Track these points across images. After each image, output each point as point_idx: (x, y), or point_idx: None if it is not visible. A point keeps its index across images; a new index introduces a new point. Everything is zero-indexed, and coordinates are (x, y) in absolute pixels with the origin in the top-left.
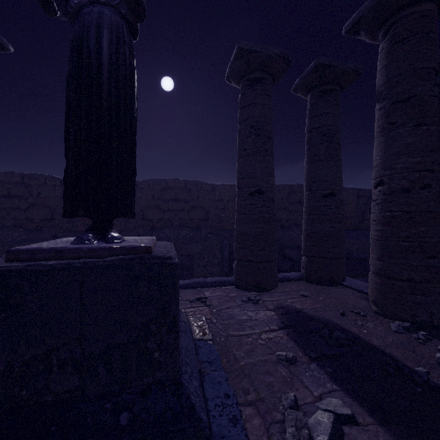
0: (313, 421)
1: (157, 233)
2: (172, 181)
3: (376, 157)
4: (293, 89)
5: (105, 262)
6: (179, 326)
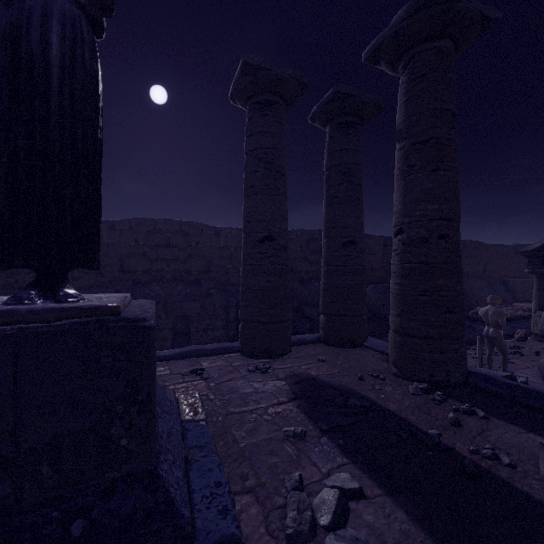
0: (318, 501)
1: (141, 289)
2: (163, 222)
3: (396, 203)
4: (311, 118)
5: (51, 327)
6: (162, 406)
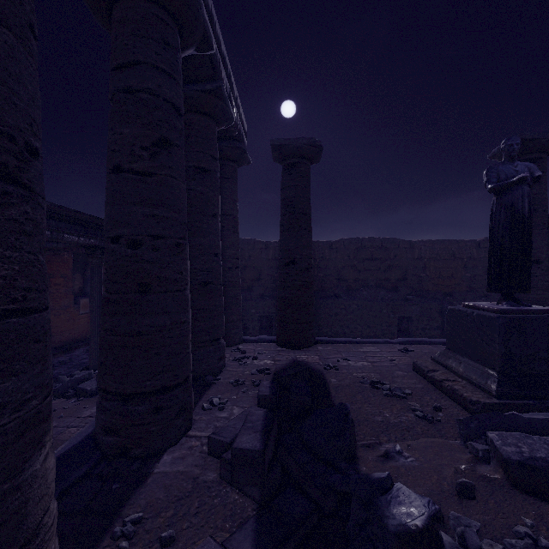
0: None
1: (353, 293)
2: (368, 240)
3: None
4: None
5: None
6: None
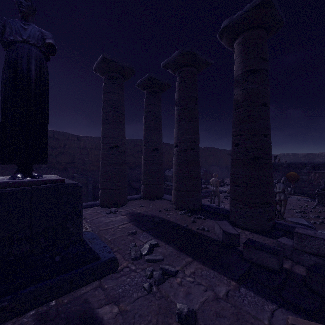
0: (142, 249)
1: None
2: None
3: (175, 133)
4: (137, 85)
5: (44, 187)
6: None
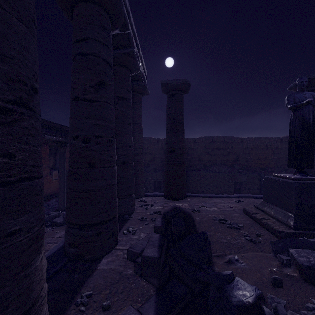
0: None
1: (208, 168)
2: (216, 137)
3: None
4: None
5: None
6: None
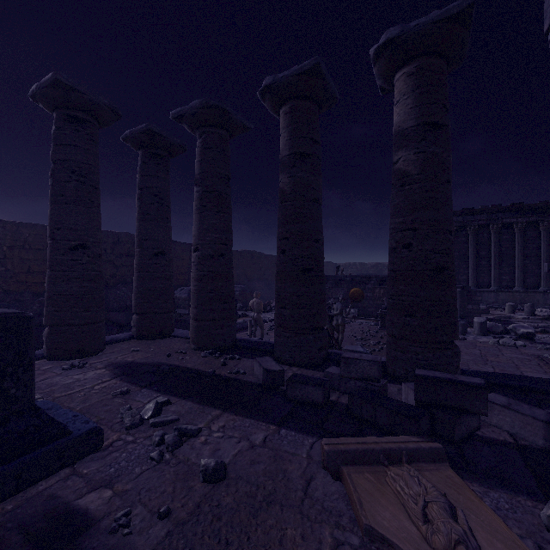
0: (144, 412)
1: None
2: None
3: (194, 229)
4: (124, 139)
5: None
6: None
